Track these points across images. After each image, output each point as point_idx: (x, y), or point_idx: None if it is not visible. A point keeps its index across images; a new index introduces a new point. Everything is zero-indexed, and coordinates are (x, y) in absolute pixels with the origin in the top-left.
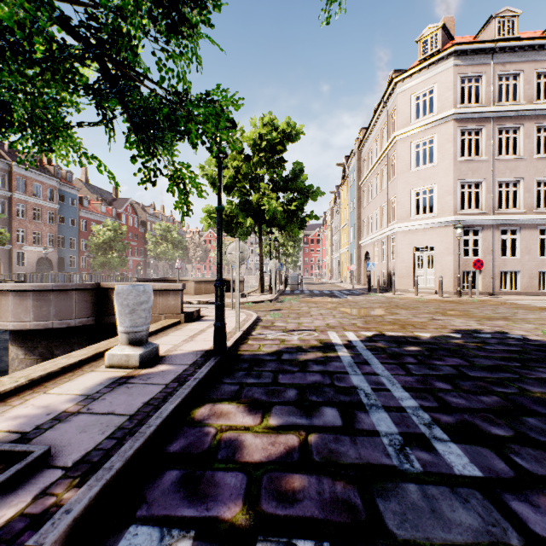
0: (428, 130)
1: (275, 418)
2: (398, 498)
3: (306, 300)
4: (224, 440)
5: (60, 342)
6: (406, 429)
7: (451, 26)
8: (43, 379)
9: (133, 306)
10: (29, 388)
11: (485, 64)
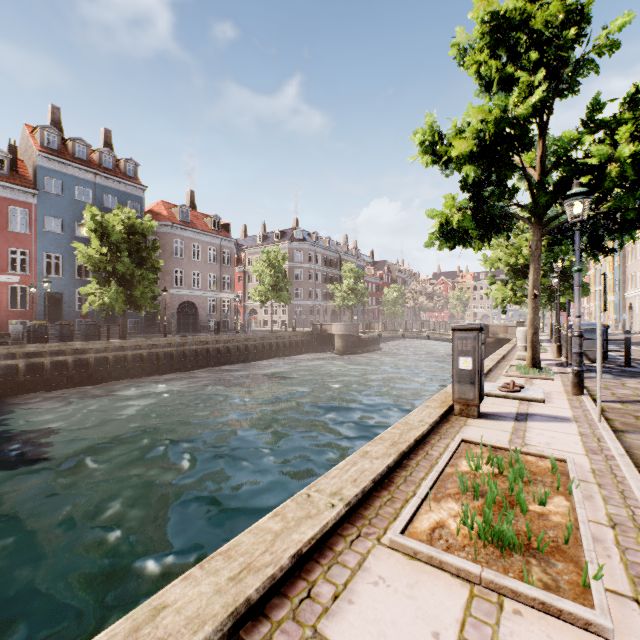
0: None
1: None
2: None
3: None
4: None
5: None
6: None
7: None
8: None
9: None
10: None
11: None
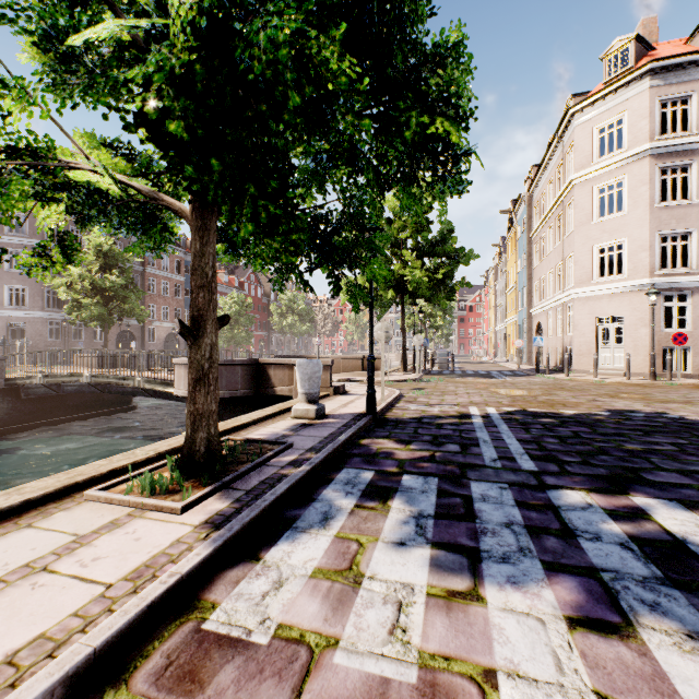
0: (616, 170)
1: (415, 446)
2: (480, 472)
3: (455, 380)
4: (383, 451)
5: (228, 410)
6: (503, 455)
7: (653, 29)
8: (258, 421)
9: (310, 375)
10: (253, 425)
11: (697, 80)
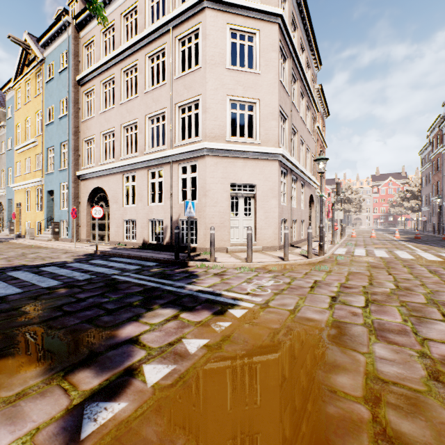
0: (250, 19)
1: None
2: None
3: None
4: None
5: None
6: None
7: None
8: None
9: None
10: None
11: None
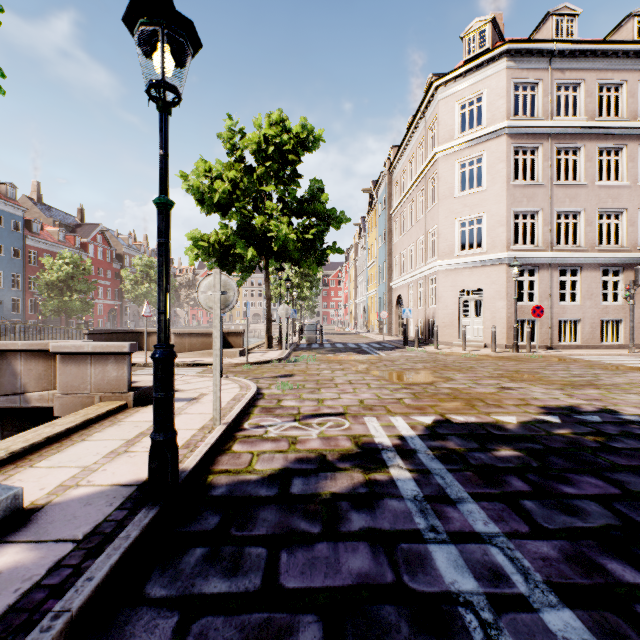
0: (476, 146)
1: None
2: None
3: (328, 359)
4: None
5: None
6: None
7: (500, 25)
8: None
9: None
10: None
11: (542, 69)
